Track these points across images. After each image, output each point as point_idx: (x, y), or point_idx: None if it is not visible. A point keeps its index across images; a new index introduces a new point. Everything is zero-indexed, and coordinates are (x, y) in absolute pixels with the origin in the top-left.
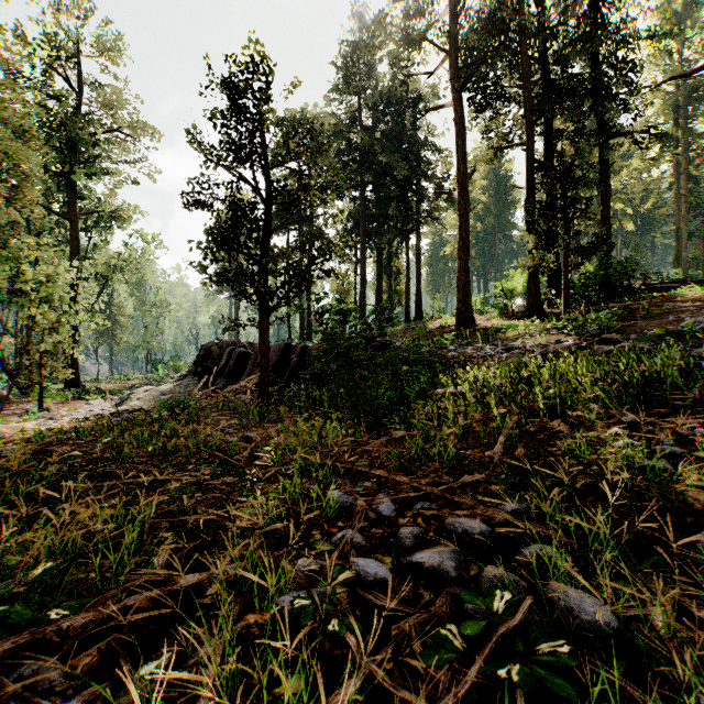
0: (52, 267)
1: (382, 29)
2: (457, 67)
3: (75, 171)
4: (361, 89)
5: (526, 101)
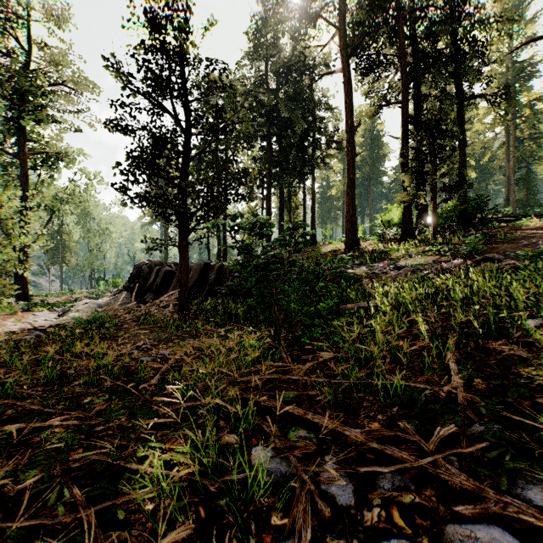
0: None
1: (285, 5)
2: (345, 40)
3: (25, 117)
4: (267, 58)
5: (401, 68)
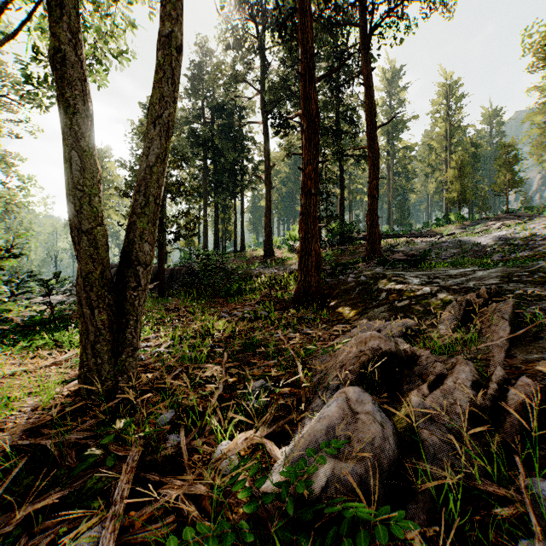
0: None
1: (219, 72)
2: (264, 102)
3: None
4: (204, 97)
5: (301, 131)
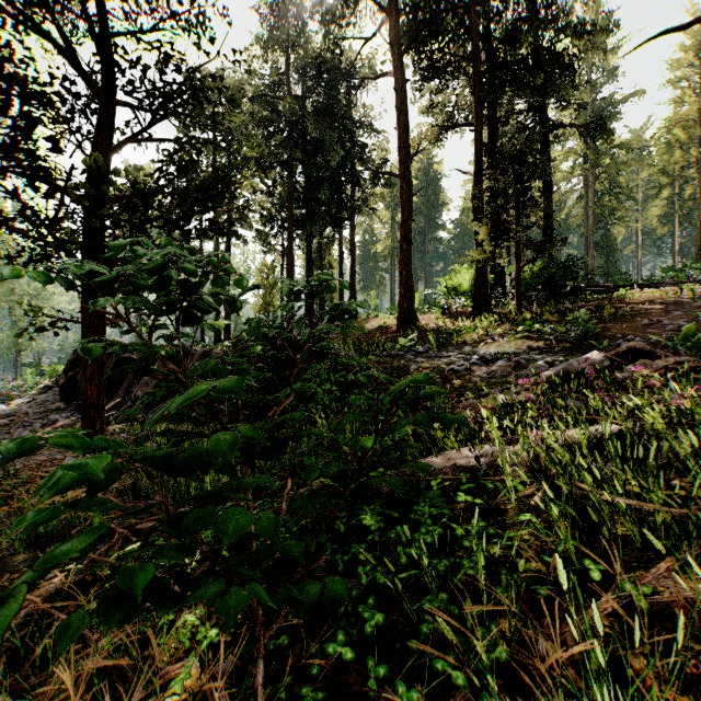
0: None
1: None
2: (398, 31)
3: None
4: (288, 49)
5: (473, 77)
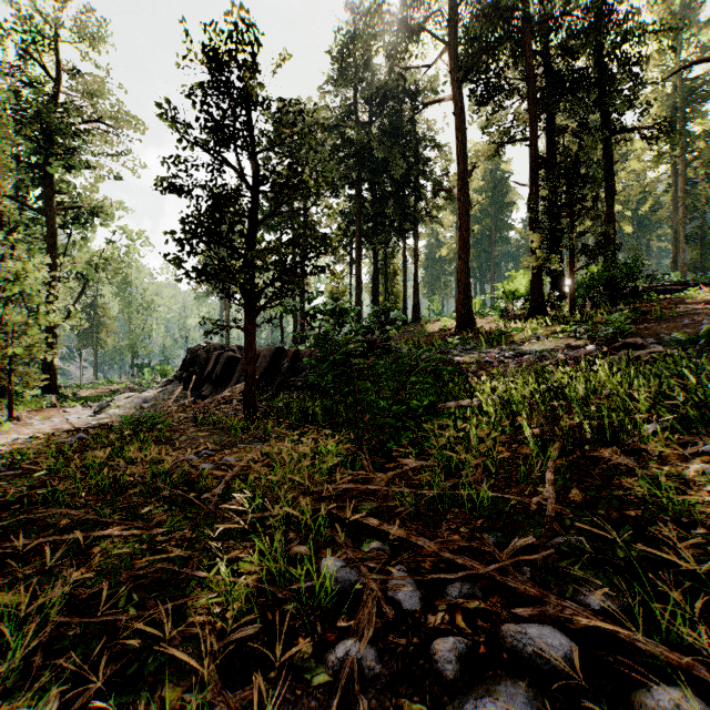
0: (20, 264)
1: (379, 16)
2: (457, 59)
3: (52, 163)
4: (356, 82)
5: (529, 95)
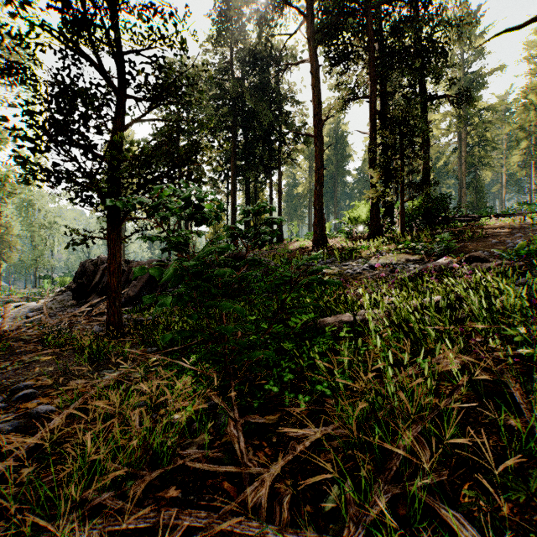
0: None
1: None
2: (313, 29)
3: None
4: (232, 44)
5: (369, 62)
